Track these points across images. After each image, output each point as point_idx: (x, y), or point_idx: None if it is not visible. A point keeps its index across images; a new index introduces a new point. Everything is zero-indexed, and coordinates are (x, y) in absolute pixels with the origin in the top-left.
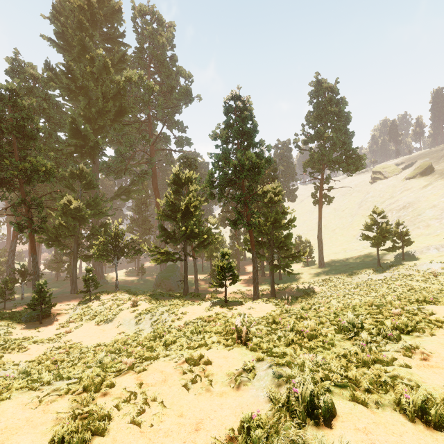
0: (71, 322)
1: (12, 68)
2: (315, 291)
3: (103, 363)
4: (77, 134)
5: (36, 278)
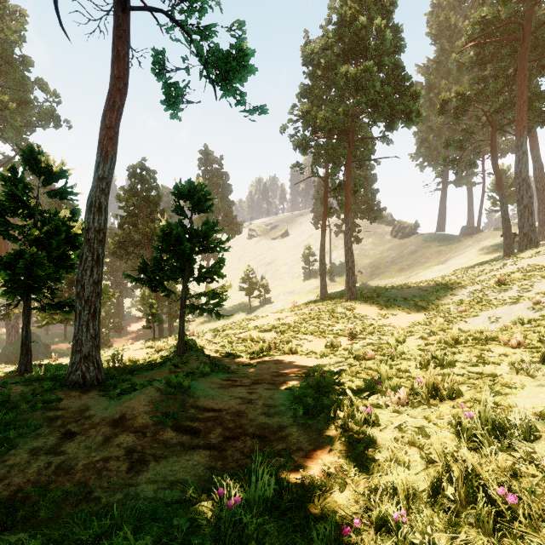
0: None
1: None
2: None
3: None
4: None
5: None
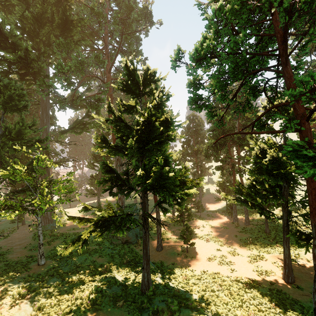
0: None
1: None
2: None
3: None
4: (3, 42)
5: None
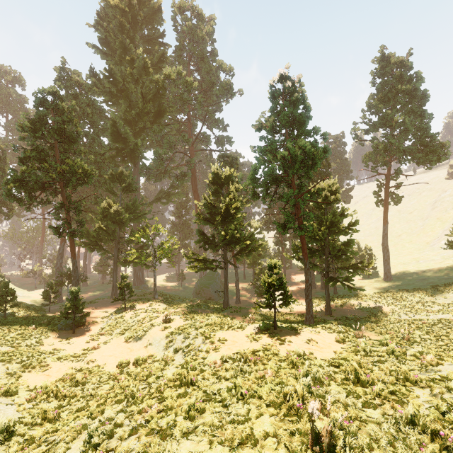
0: (101, 335)
1: (60, 76)
2: (383, 312)
3: (93, 441)
4: (118, 138)
5: (76, 283)
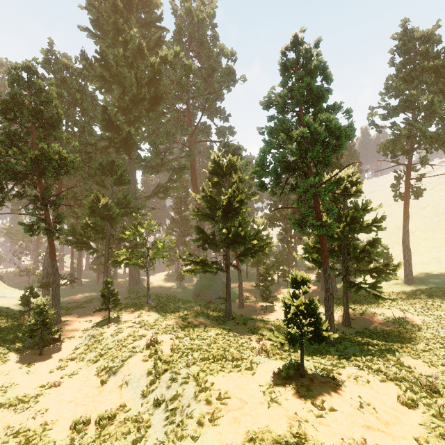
0: (71, 360)
1: (46, 59)
2: (414, 324)
3: None
4: (109, 126)
5: (55, 288)
